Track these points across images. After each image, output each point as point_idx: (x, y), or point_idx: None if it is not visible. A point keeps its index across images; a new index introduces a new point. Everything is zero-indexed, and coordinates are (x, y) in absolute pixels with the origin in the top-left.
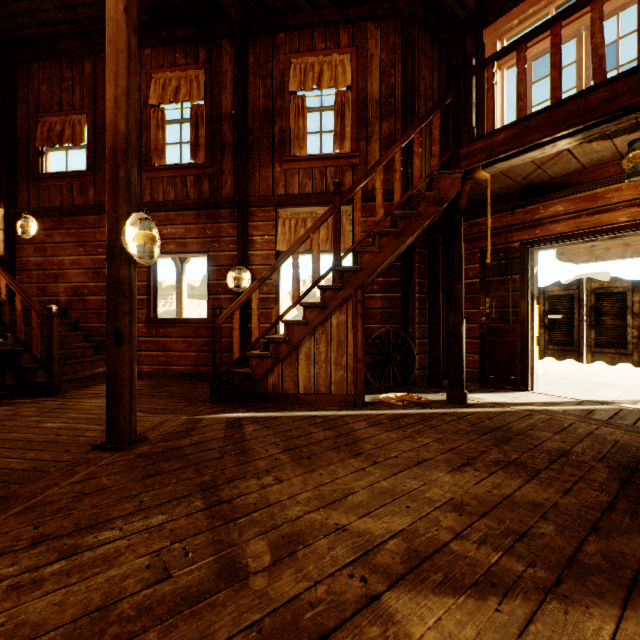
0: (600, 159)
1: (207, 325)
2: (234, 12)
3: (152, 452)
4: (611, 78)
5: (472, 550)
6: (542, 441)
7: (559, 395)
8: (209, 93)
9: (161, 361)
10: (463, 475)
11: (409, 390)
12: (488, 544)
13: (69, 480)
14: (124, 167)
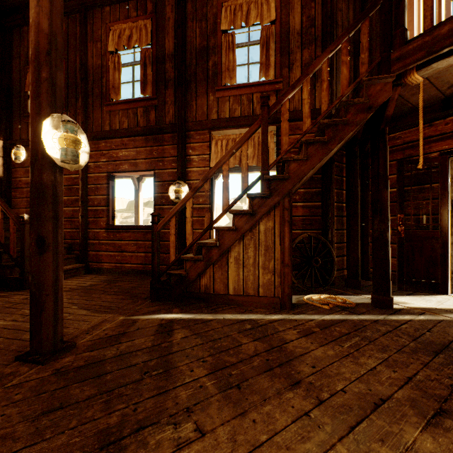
0: None
1: None
2: None
3: (71, 367)
4: None
5: None
6: None
7: None
8: (155, 38)
9: (117, 260)
10: (449, 438)
11: (330, 290)
12: None
13: None
14: (47, 68)
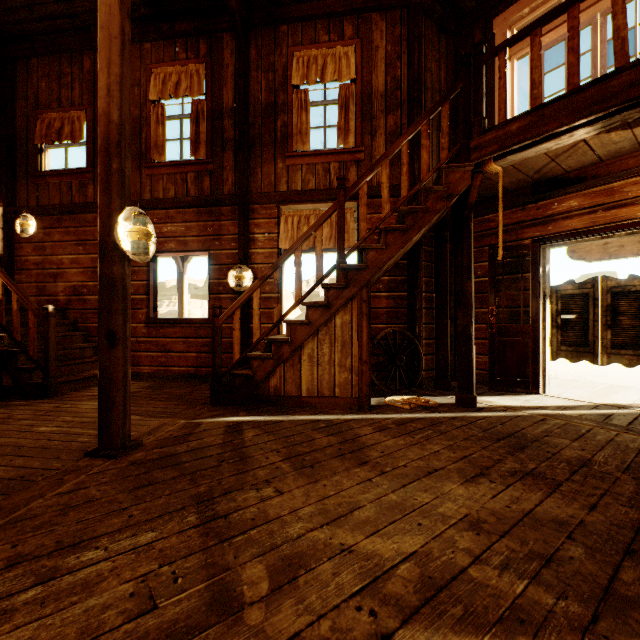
0: (618, 151)
1: (208, 325)
2: (235, 4)
3: (146, 459)
4: (635, 61)
5: (494, 577)
6: (560, 449)
7: (573, 398)
8: (210, 88)
9: (161, 362)
10: (478, 487)
11: (416, 392)
12: (511, 570)
13: (56, 491)
14: (117, 159)
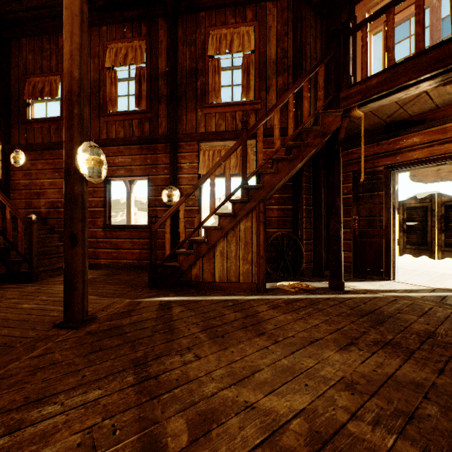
0: (451, 100)
1: (147, 230)
2: None
3: (99, 330)
4: None
5: (368, 432)
6: (410, 323)
7: (415, 284)
8: (149, 58)
9: (114, 256)
10: (350, 354)
11: (299, 279)
12: (382, 426)
13: (29, 355)
14: (78, 106)
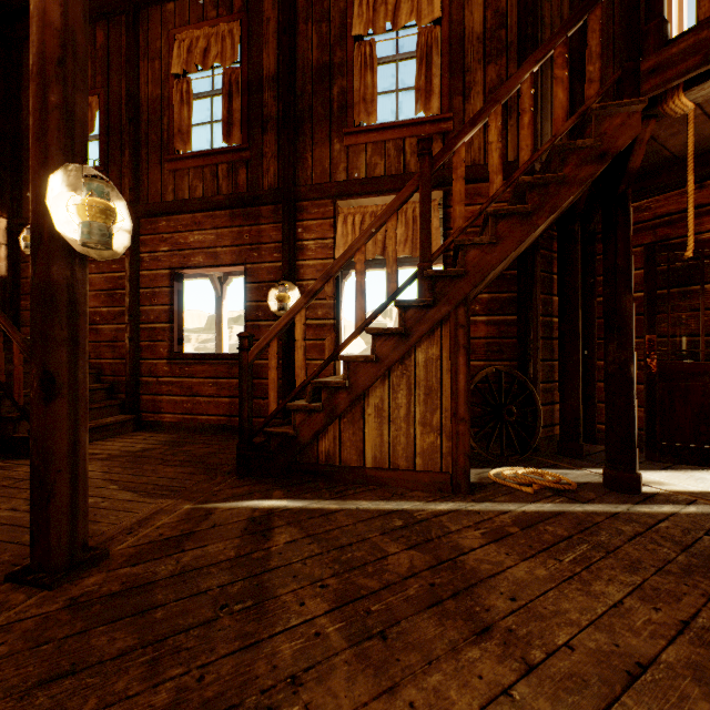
0: None
1: None
2: None
3: (97, 594)
4: None
5: None
6: None
7: None
8: (246, 51)
9: (186, 409)
10: None
11: (532, 461)
12: None
13: None
14: (58, 87)
